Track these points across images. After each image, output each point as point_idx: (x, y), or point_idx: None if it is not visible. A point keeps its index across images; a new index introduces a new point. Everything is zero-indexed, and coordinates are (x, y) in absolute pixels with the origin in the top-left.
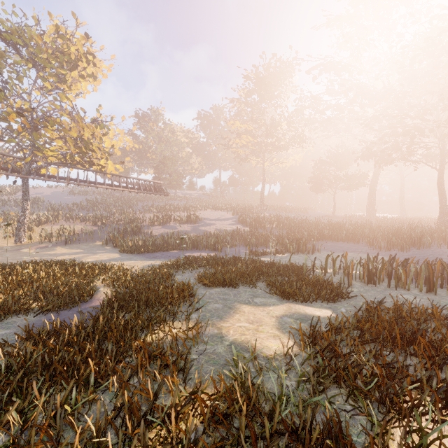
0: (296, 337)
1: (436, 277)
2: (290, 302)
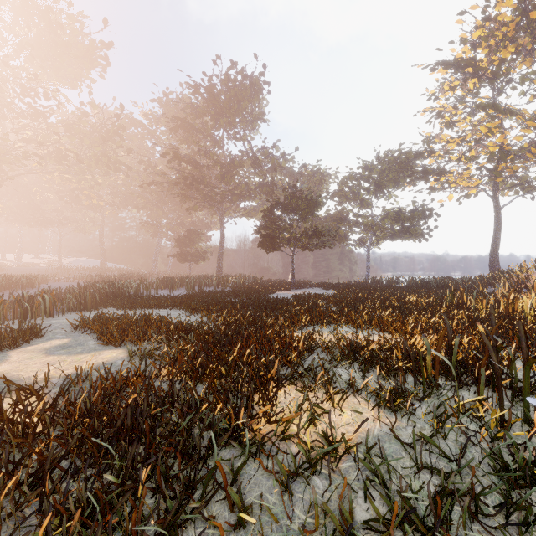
0: (101, 349)
1: (39, 307)
2: (6, 351)
